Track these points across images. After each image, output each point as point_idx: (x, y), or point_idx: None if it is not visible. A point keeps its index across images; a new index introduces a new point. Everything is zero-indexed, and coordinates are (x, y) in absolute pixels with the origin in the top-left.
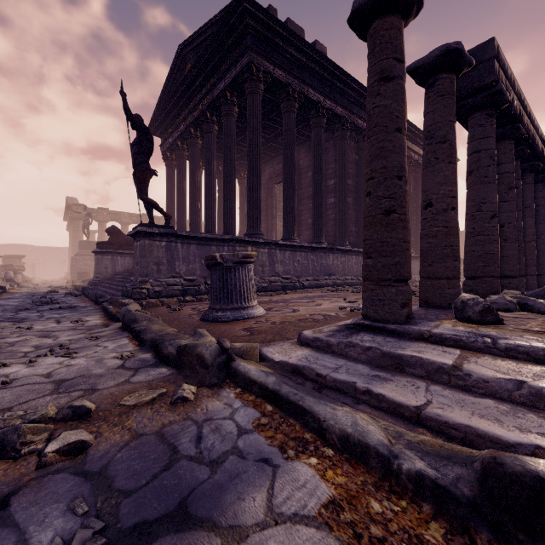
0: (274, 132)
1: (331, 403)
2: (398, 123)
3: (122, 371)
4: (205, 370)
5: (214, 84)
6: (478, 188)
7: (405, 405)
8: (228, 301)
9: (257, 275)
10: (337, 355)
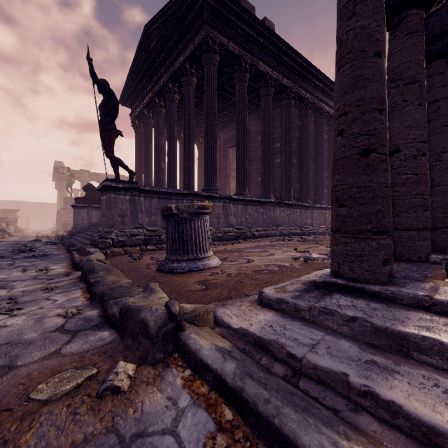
0: (228, 102)
1: (326, 426)
2: (379, 46)
3: (57, 336)
4: (149, 341)
5: (175, 58)
6: (437, 137)
7: (446, 434)
8: (184, 252)
9: (213, 226)
10: (309, 323)
